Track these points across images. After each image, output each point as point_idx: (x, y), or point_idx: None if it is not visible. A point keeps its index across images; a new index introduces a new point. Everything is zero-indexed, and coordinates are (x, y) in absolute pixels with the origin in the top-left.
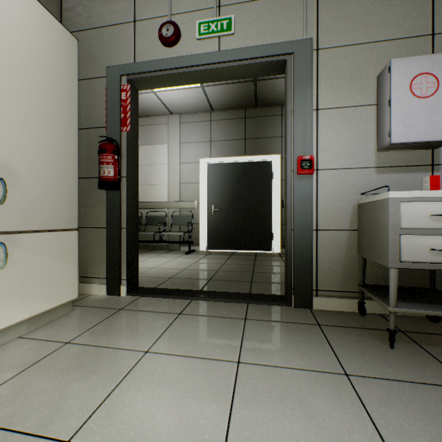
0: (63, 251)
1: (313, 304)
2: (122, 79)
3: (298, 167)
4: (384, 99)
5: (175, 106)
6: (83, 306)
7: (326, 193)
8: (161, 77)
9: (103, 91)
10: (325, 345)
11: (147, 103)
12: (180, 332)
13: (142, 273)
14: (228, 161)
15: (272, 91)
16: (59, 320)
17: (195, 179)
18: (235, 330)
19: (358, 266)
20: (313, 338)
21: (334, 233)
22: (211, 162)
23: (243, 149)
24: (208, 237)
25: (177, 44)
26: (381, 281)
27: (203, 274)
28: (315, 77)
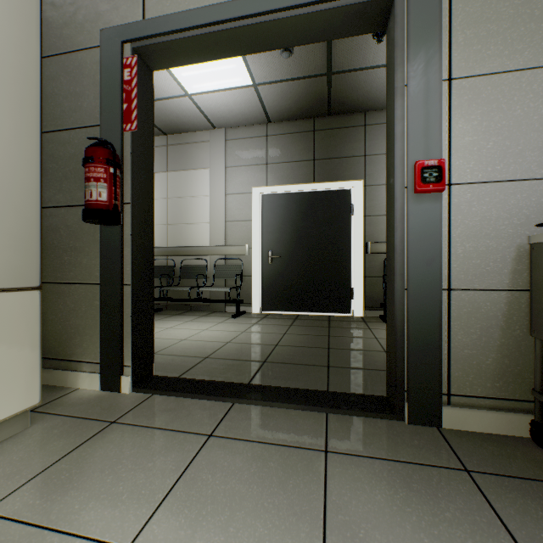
0: (8, 326)
1: (444, 419)
2: (125, 49)
3: (417, 180)
4: None
5: (218, 115)
6: (55, 414)
7: (466, 225)
8: (186, 41)
9: (97, 69)
10: (503, 538)
11: (180, 113)
12: (205, 486)
13: (166, 349)
14: (291, 191)
15: (352, 90)
16: None
17: (246, 215)
18: (310, 483)
19: (527, 355)
20: (468, 511)
21: (481, 295)
22: (268, 192)
23: (311, 174)
24: (264, 295)
25: None
26: None
27: (254, 351)
28: (445, 23)
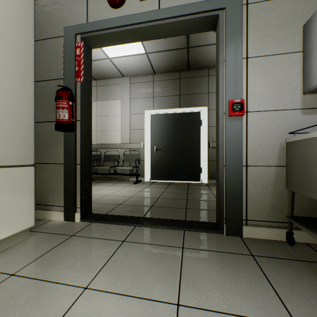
0: (19, 184)
1: (244, 232)
2: (77, 38)
3: (230, 109)
4: (312, 45)
5: (125, 70)
6: (41, 232)
7: (255, 133)
8: (110, 34)
9: (61, 48)
10: (264, 282)
11: (104, 68)
12: (122, 263)
13: (97, 200)
14: (167, 112)
15: (201, 56)
16: (15, 247)
17: (141, 126)
18: (174, 261)
19: (285, 199)
20: (250, 271)
21: (262, 168)
22: (154, 113)
23: (178, 103)
24: (151, 171)
25: (122, 5)
26: (307, 213)
27: (146, 201)
28: (245, 29)
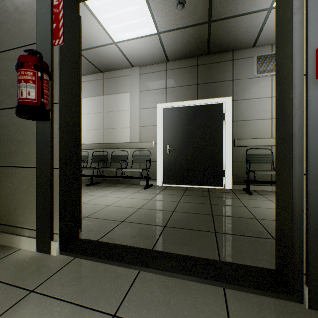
0: None
1: None
2: None
3: None
4: None
5: (134, 57)
6: None
7: None
8: None
9: None
10: None
11: (110, 56)
12: None
13: (95, 213)
14: (182, 105)
15: (225, 34)
16: None
17: (153, 122)
18: None
19: None
20: None
21: None
22: (167, 107)
23: (195, 94)
24: (164, 174)
25: None
26: None
27: (158, 216)
28: None
